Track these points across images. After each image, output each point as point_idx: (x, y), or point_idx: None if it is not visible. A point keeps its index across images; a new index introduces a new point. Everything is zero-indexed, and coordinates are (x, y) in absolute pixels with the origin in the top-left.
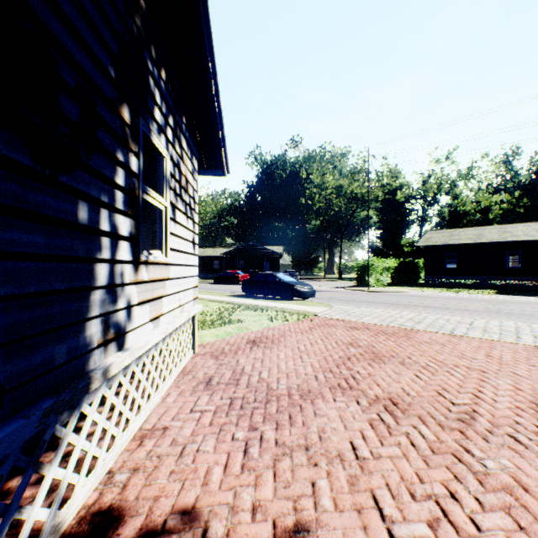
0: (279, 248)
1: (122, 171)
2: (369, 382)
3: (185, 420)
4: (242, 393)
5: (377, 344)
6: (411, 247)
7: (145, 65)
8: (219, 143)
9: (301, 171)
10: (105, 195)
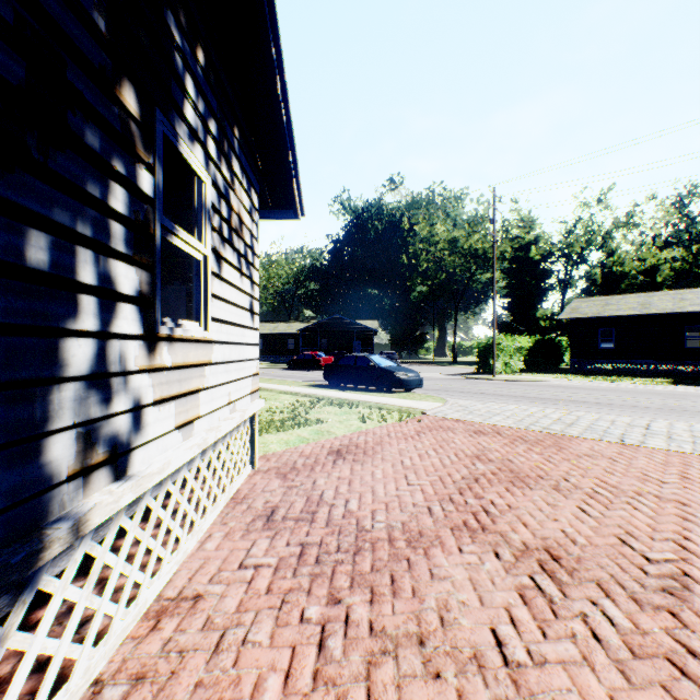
0: (373, 322)
1: (121, 190)
2: (511, 520)
3: (229, 583)
4: (319, 536)
5: (515, 457)
6: (550, 321)
7: (168, 31)
8: (289, 170)
9: (402, 221)
10: (85, 224)
